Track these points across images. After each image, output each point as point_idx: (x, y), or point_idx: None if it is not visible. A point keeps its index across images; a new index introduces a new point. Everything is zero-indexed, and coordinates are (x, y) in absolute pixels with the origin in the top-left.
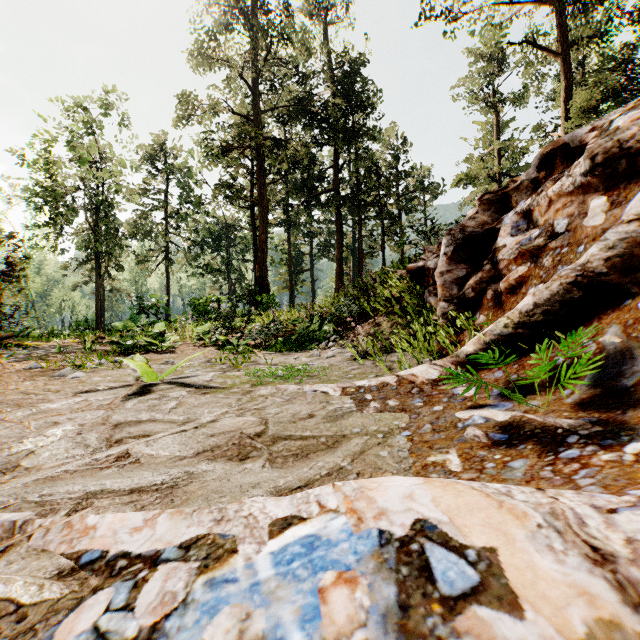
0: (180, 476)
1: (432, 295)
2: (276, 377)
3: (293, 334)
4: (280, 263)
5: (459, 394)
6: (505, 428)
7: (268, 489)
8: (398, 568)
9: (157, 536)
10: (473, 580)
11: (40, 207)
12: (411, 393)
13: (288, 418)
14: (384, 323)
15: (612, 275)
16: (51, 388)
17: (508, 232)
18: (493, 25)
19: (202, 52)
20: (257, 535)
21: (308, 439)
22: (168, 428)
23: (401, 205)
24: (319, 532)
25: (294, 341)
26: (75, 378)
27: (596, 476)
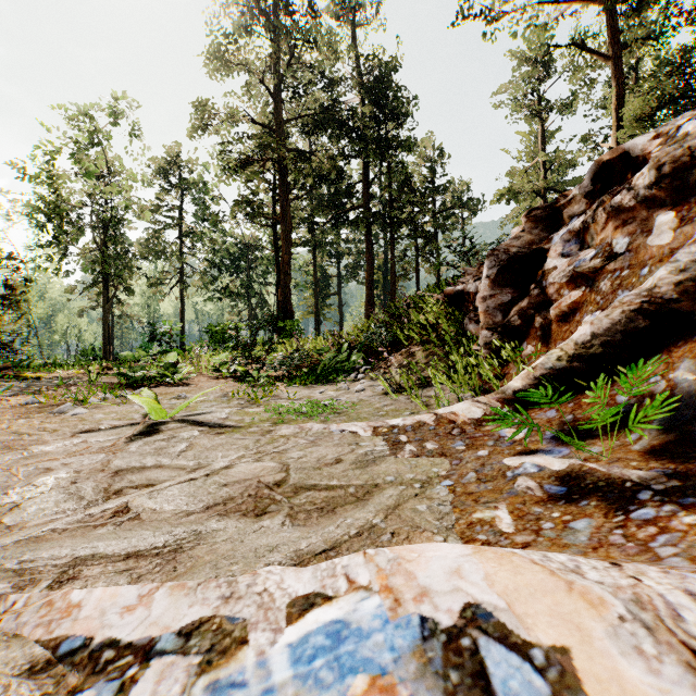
0: (185, 537)
1: (473, 322)
2: (299, 414)
3: (319, 365)
4: (305, 286)
5: (506, 436)
6: (562, 479)
7: (288, 554)
8: (446, 672)
9: (153, 618)
10: (542, 693)
11: (42, 225)
12: (451, 434)
13: (312, 463)
14: (419, 353)
15: (683, 302)
16: (47, 427)
17: (559, 252)
18: (538, 26)
19: (219, 56)
20: (272, 619)
21: (335, 489)
22: (175, 476)
23: (437, 223)
24: (347, 617)
25: (320, 372)
26: (76, 415)
27: (679, 544)
